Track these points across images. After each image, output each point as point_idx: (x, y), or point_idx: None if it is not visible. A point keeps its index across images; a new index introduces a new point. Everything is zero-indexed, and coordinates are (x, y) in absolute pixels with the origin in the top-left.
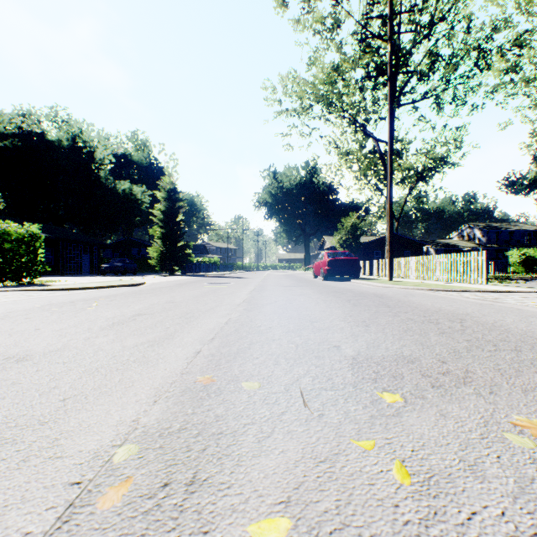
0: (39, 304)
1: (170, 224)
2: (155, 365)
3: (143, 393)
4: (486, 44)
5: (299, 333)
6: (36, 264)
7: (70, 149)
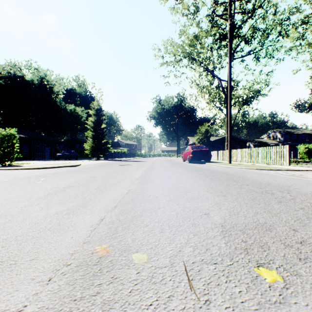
0: (6, 179)
1: (97, 129)
2: (65, 233)
3: (42, 268)
4: (286, 21)
5: (177, 202)
6: (13, 153)
7: (39, 86)
